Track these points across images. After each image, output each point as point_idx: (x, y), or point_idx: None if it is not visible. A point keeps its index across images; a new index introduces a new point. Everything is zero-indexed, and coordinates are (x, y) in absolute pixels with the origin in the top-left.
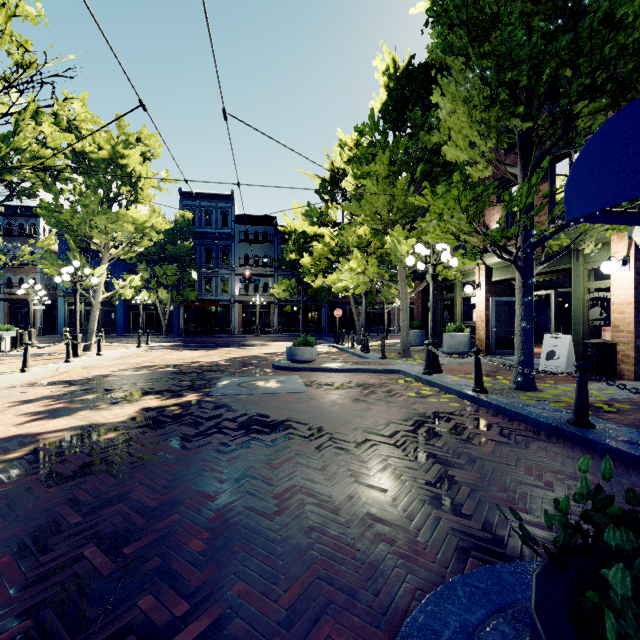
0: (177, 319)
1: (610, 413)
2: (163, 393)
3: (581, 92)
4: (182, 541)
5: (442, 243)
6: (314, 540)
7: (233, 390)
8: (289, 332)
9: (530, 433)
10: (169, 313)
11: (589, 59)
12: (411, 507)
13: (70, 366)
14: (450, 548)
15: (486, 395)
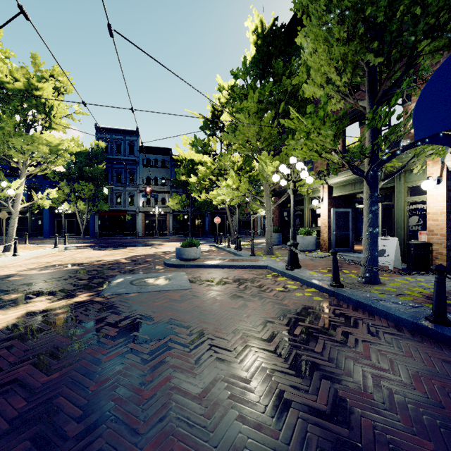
0: (93, 225)
1: (450, 306)
2: (56, 293)
3: (426, 31)
4: None
5: (301, 164)
6: None
7: (124, 288)
8: (181, 234)
9: (394, 330)
10: (86, 220)
11: None
12: None
13: None
14: None
15: (343, 290)
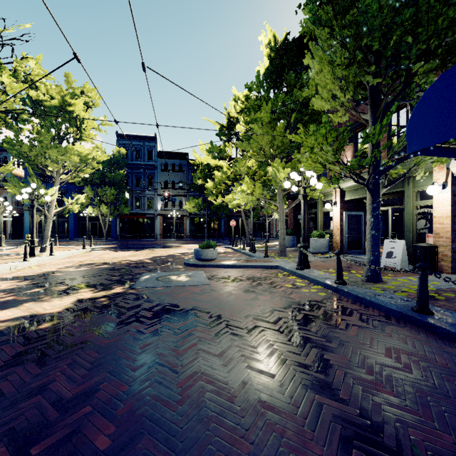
0: (114, 227)
1: (441, 301)
2: (96, 286)
3: (418, 55)
4: (89, 437)
5: (311, 171)
6: (212, 432)
7: (152, 283)
8: (197, 237)
9: (383, 318)
10: (108, 223)
11: (426, 29)
12: (296, 393)
13: (27, 264)
14: (334, 438)
15: (346, 286)
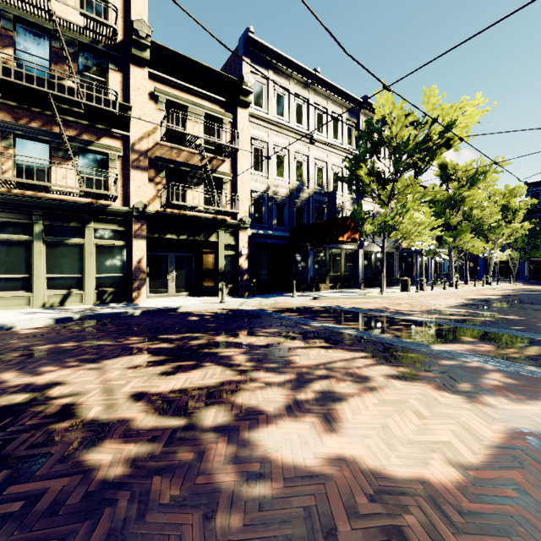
0: (522, 270)
1: None
2: None
3: None
4: None
5: None
6: None
7: None
8: None
9: None
10: (517, 266)
11: None
12: None
13: (493, 286)
14: None
15: None
